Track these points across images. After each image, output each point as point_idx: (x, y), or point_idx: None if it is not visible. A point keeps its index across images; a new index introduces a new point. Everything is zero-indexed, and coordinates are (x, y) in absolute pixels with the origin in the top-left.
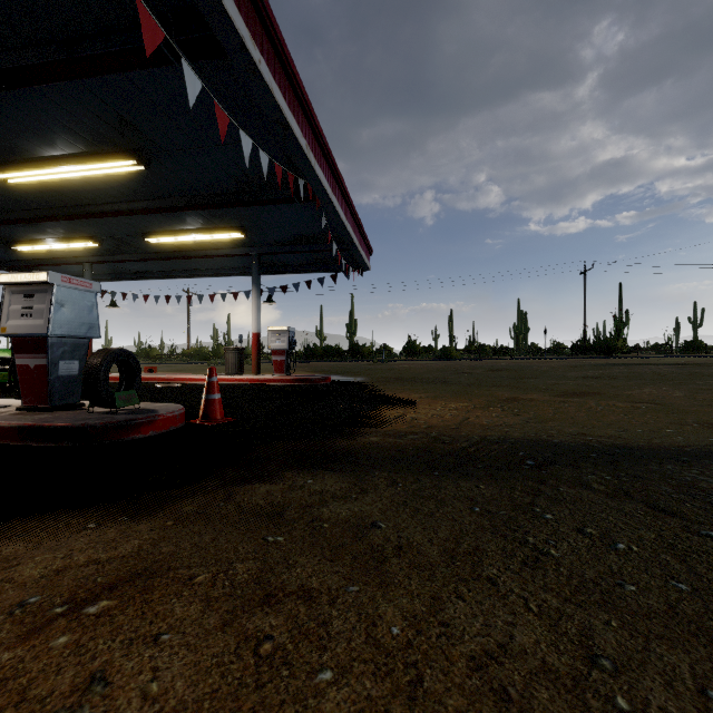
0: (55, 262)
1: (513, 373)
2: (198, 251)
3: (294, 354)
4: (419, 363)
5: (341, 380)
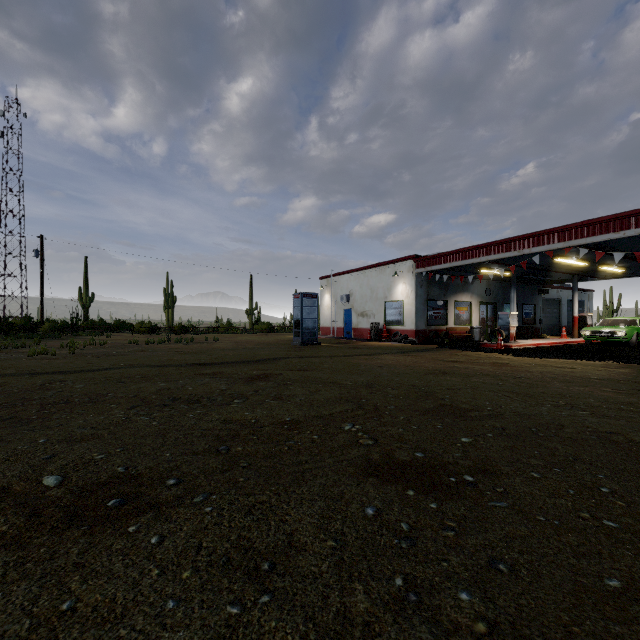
0: None
1: None
2: None
3: None
4: None
5: None
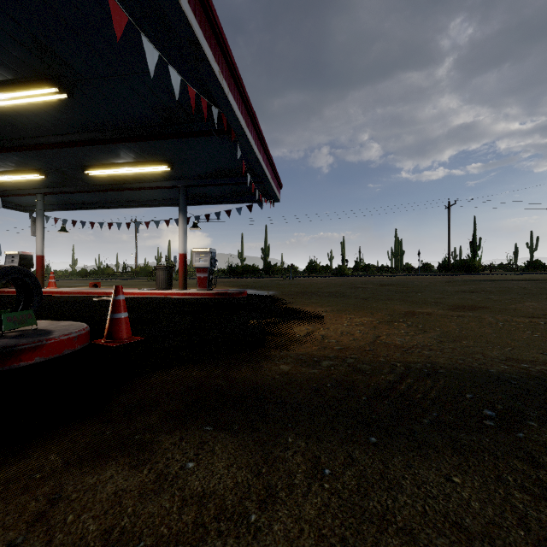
0: (11, 193)
1: (399, 288)
2: (134, 183)
3: (220, 272)
4: (320, 279)
5: (255, 293)
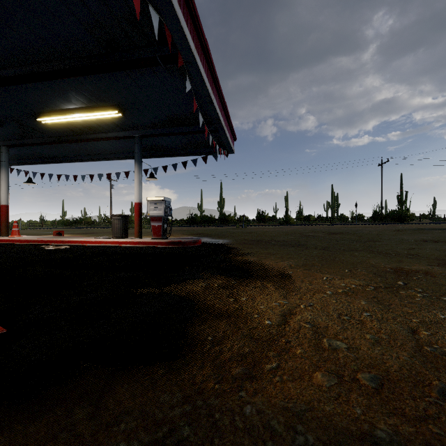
0: None
1: (351, 236)
2: (91, 134)
3: (183, 221)
4: (270, 228)
5: (210, 242)
